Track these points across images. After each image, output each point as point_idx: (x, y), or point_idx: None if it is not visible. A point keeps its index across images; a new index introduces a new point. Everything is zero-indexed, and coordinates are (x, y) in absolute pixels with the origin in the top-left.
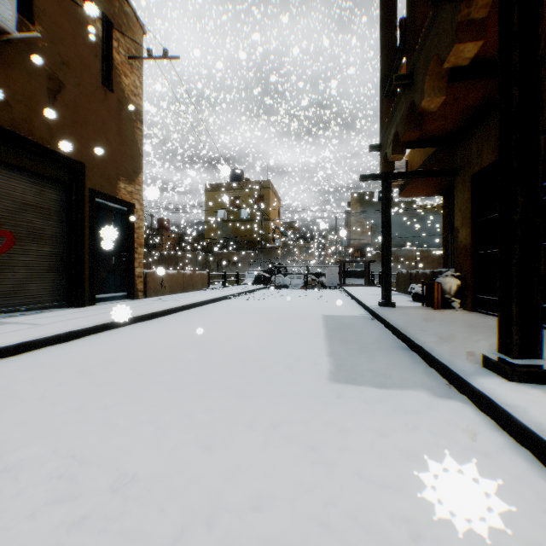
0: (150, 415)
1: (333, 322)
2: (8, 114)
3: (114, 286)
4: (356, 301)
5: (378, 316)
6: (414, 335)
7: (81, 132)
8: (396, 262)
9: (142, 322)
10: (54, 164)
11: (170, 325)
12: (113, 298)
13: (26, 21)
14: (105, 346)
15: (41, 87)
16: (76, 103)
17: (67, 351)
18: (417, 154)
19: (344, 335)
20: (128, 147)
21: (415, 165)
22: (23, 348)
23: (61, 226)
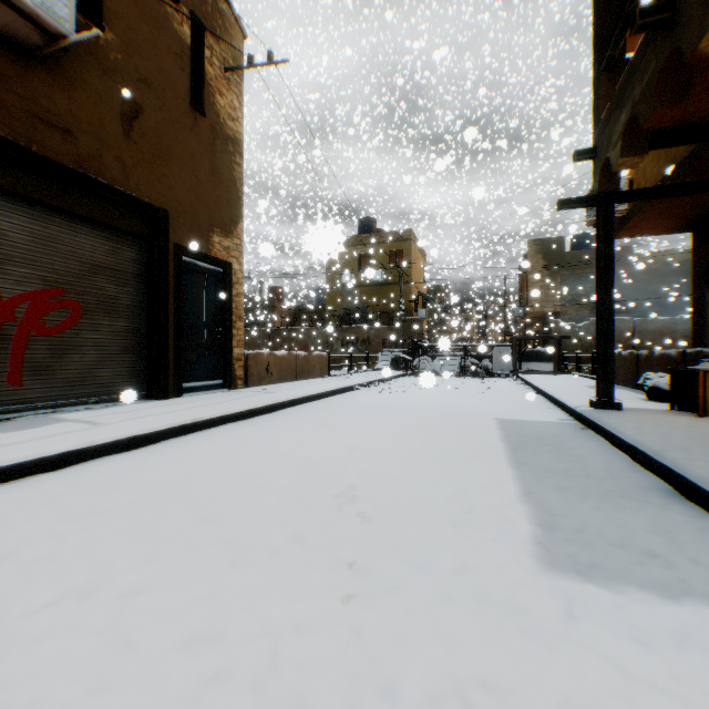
0: (196, 624)
1: (516, 433)
2: (72, 149)
3: (206, 371)
4: (544, 397)
5: (594, 424)
6: (692, 472)
7: (163, 170)
8: None
9: (234, 423)
10: (129, 213)
11: (270, 429)
12: (204, 387)
13: (94, 28)
14: (174, 461)
15: (112, 112)
16: (157, 132)
17: (122, 468)
18: (650, 166)
19: (541, 459)
20: (224, 188)
21: (647, 184)
22: (67, 460)
23: (140, 294)
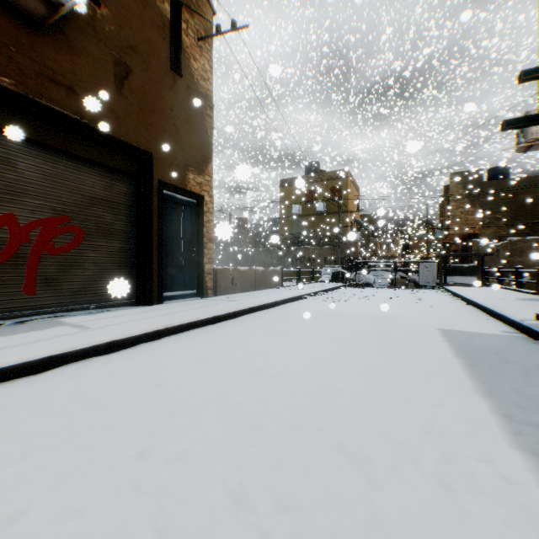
0: None
1: (464, 346)
2: (73, 103)
3: (183, 283)
4: (476, 308)
5: None
6: None
7: (148, 120)
8: (516, 255)
9: (201, 328)
10: (121, 155)
11: (231, 335)
12: (181, 296)
13: (92, 4)
14: (140, 367)
15: (107, 73)
16: (143, 90)
17: (93, 373)
18: None
19: (508, 380)
20: (197, 135)
21: None
22: (48, 364)
23: (130, 221)
